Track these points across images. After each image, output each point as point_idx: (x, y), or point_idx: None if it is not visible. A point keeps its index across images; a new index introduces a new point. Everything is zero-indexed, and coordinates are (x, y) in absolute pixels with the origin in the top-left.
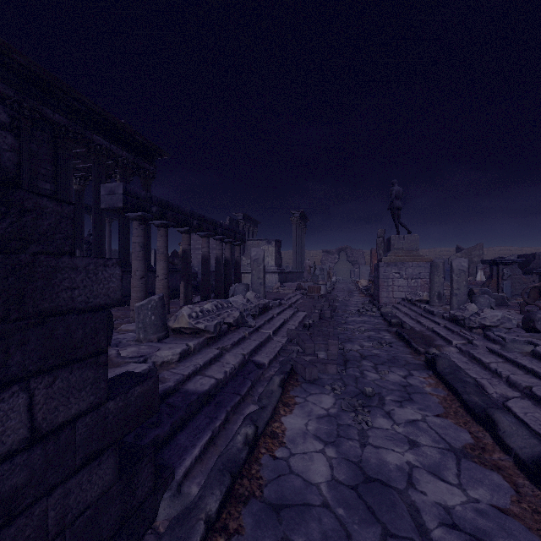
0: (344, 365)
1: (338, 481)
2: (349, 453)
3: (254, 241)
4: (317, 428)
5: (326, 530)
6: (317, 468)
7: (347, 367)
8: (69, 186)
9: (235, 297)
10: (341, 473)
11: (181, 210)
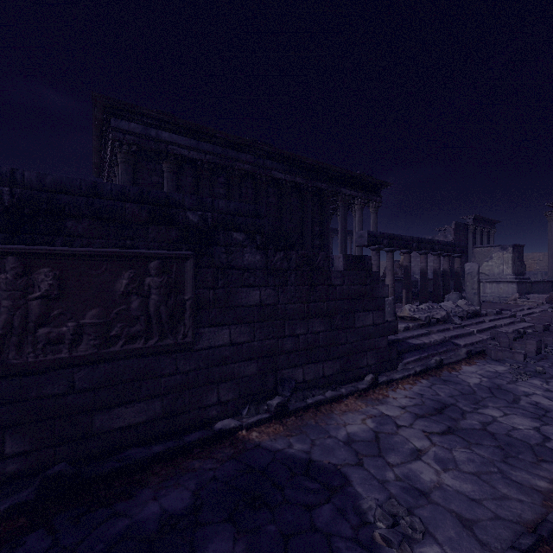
0: (538, 360)
1: (481, 384)
2: (496, 382)
3: (482, 248)
4: (483, 373)
5: (464, 388)
6: (472, 380)
7: (540, 361)
8: (328, 226)
9: (445, 303)
10: (485, 384)
11: (403, 238)
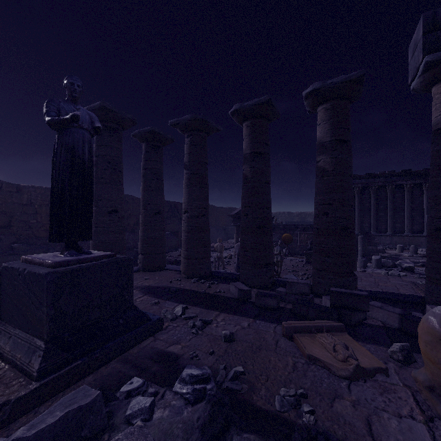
0: None
1: None
2: None
3: None
4: None
5: None
6: None
7: None
8: None
9: None
10: None
11: None
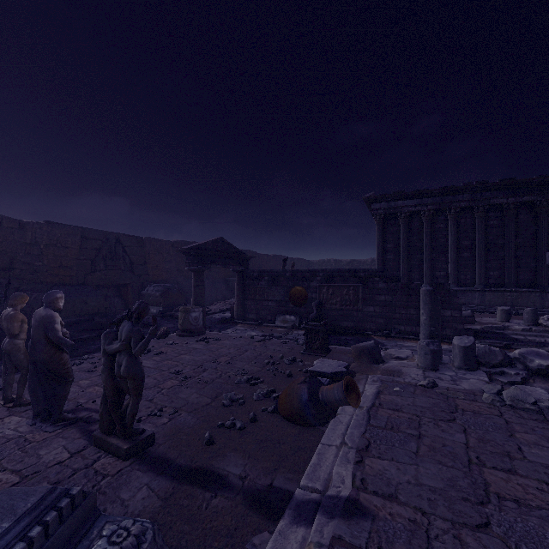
0: None
1: None
2: None
3: None
4: None
5: None
6: None
7: None
8: None
9: None
10: None
11: None
